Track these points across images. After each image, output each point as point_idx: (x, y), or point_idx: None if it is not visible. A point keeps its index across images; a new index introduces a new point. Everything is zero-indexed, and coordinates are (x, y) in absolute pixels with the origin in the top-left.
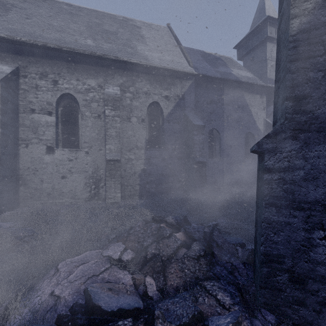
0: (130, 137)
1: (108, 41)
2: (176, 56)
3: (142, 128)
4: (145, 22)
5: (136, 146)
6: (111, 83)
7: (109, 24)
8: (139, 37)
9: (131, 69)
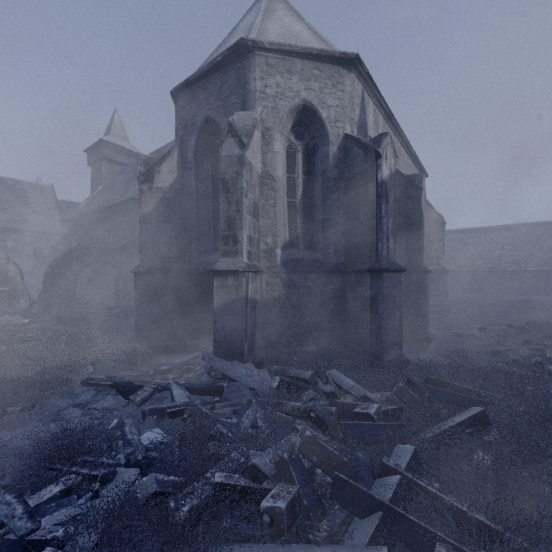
0: (22, 265)
1: (5, 212)
2: (54, 219)
3: (30, 260)
4: (32, 183)
5: (26, 270)
6: (9, 238)
7: (2, 192)
8: (27, 203)
9: (22, 230)
